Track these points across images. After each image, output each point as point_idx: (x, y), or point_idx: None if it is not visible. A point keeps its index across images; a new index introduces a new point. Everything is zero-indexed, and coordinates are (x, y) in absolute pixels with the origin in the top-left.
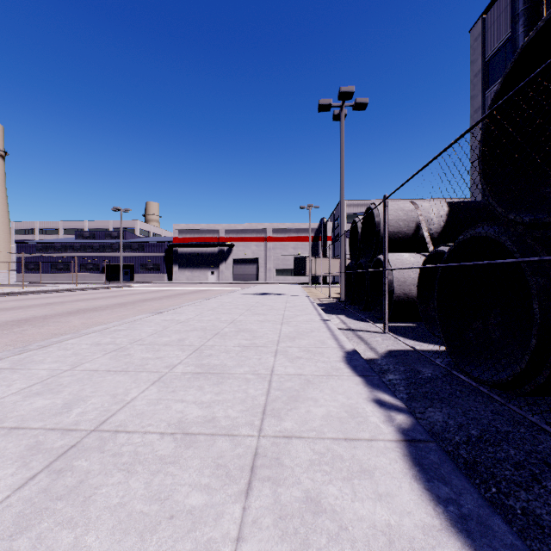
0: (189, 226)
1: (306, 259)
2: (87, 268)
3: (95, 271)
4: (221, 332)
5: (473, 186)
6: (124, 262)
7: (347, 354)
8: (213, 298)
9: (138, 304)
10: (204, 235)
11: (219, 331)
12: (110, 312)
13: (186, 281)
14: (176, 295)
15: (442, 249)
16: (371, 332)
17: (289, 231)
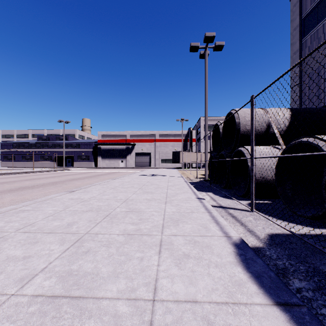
0: (108, 133)
1: (180, 153)
2: (44, 158)
3: (49, 160)
4: (112, 213)
5: (293, 103)
6: (67, 154)
7: (237, 248)
8: (118, 178)
9: (66, 182)
10: (117, 138)
11: (111, 211)
12: (41, 190)
13: (106, 166)
14: (96, 176)
15: (305, 140)
16: (240, 210)
17: (169, 135)
